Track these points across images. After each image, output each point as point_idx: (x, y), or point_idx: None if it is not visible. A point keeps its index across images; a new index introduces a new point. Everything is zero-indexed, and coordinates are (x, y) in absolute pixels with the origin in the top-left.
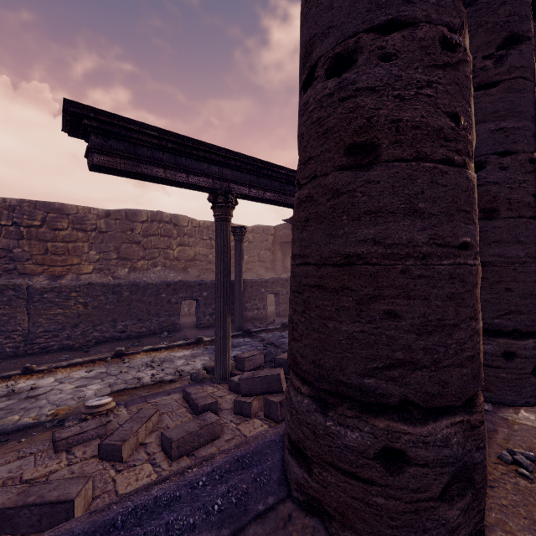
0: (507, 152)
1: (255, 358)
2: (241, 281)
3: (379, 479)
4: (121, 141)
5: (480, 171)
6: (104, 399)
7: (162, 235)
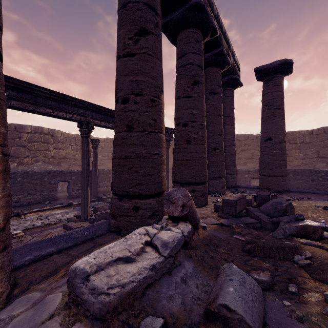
0: (194, 121)
1: (104, 207)
2: (96, 170)
3: (133, 214)
4: (27, 94)
5: (186, 127)
6: (17, 231)
7: (43, 142)
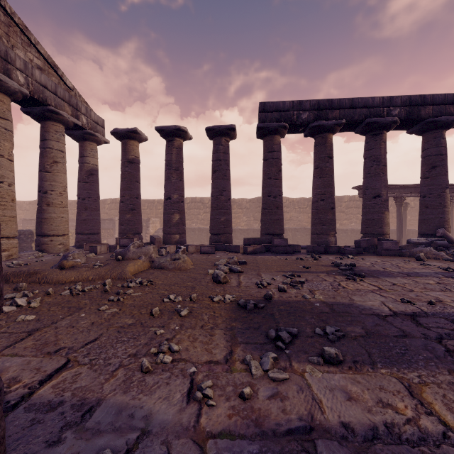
0: None
1: None
2: (406, 230)
3: None
4: None
5: None
6: None
7: (355, 207)
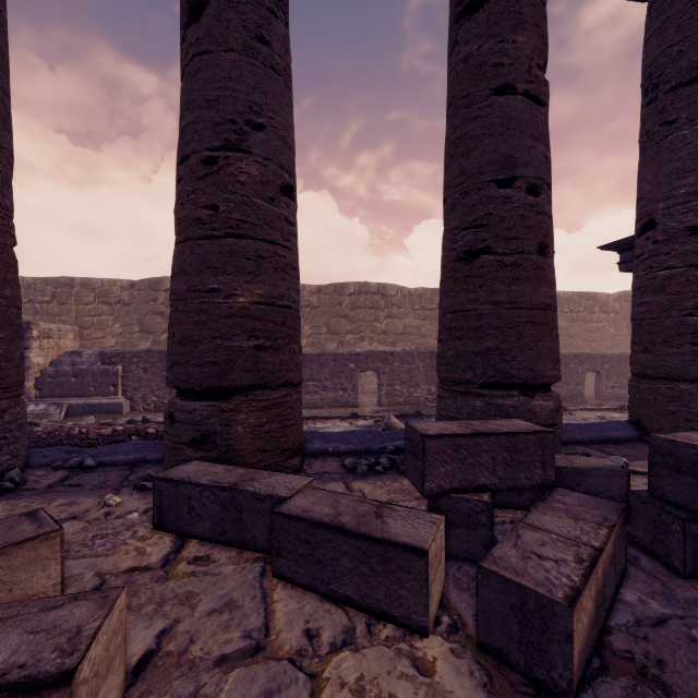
0: None
1: None
2: None
3: None
4: None
5: None
6: None
7: None
